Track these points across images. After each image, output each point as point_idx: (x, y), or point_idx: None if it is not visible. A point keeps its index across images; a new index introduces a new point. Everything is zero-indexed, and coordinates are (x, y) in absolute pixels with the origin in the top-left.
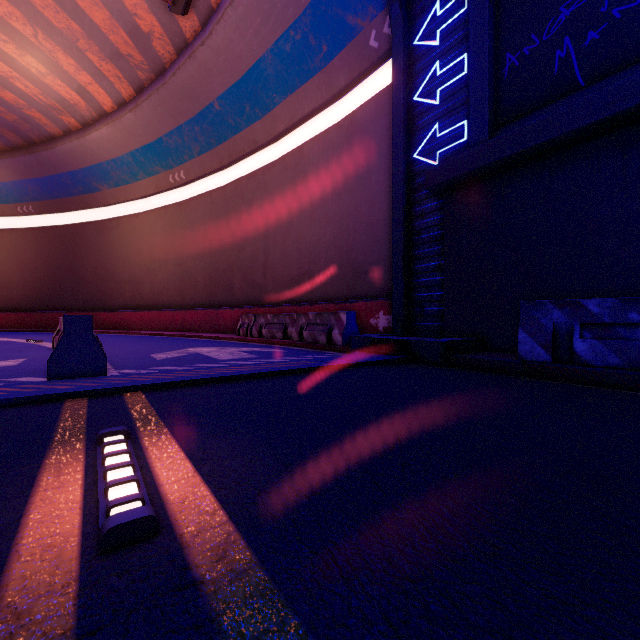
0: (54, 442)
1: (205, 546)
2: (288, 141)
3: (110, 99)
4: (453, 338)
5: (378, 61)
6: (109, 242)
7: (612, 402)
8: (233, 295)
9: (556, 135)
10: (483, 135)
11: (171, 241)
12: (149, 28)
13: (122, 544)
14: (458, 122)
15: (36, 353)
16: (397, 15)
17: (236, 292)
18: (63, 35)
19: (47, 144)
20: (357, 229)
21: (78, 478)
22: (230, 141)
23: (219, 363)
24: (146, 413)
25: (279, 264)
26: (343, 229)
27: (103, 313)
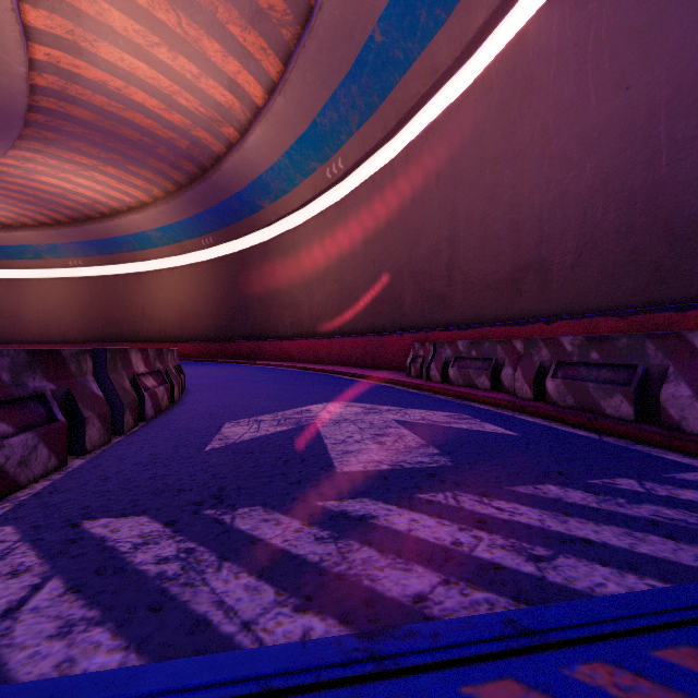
0: None
1: None
2: (492, 45)
3: (260, 87)
4: None
5: None
6: (272, 264)
7: None
8: (402, 315)
9: None
10: None
11: (329, 252)
12: None
13: None
14: None
15: None
16: None
17: (406, 310)
18: (202, 9)
19: (215, 166)
20: (684, 133)
21: None
22: (397, 88)
23: (314, 509)
24: None
25: (475, 257)
26: (633, 150)
27: (265, 342)
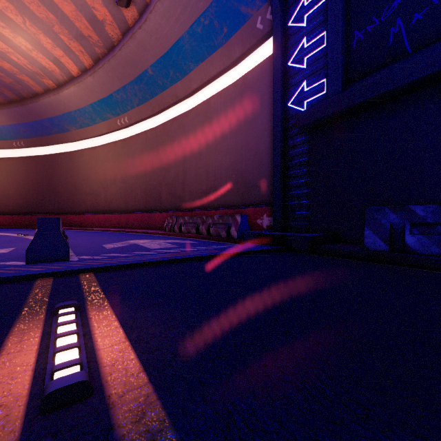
0: (22, 312)
1: (127, 407)
2: (199, 96)
3: (76, 67)
4: (316, 233)
5: (263, 38)
6: (76, 166)
7: (437, 281)
8: (161, 203)
9: (391, 88)
10: (338, 89)
11: (118, 166)
12: (103, 17)
13: (60, 405)
14: (320, 80)
15: (23, 244)
16: (276, 5)
17: (163, 201)
18: (43, 22)
19: (33, 99)
20: (248, 157)
21: (35, 343)
22: (159, 96)
23: (150, 251)
24: (94, 289)
25: (193, 181)
26: (238, 157)
27: (72, 216)
